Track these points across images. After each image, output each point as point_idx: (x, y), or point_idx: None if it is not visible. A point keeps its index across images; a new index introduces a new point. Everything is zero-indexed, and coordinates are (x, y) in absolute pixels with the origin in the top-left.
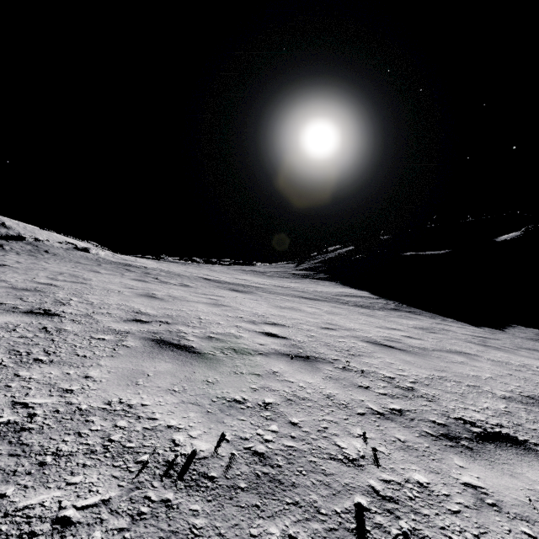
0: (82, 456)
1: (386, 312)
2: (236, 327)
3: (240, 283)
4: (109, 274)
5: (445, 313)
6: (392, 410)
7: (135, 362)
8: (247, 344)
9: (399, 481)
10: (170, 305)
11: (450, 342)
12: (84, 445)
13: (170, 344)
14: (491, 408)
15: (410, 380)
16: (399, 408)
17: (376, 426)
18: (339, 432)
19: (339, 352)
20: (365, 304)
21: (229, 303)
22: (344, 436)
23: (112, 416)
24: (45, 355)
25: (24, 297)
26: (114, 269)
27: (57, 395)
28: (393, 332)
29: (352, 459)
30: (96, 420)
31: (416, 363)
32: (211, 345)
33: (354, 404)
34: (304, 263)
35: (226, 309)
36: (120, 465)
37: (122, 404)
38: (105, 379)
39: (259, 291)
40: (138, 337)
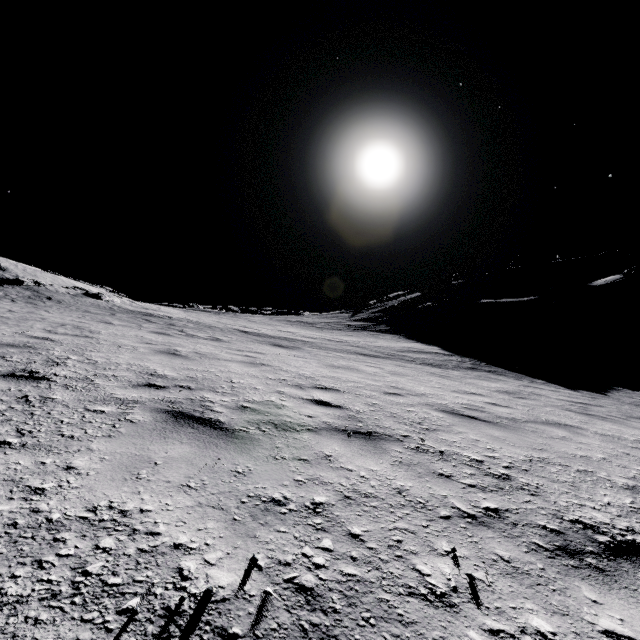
0: (36, 603)
1: (461, 372)
2: (277, 393)
3: (284, 336)
4: (123, 326)
5: (533, 373)
6: (487, 510)
7: (139, 444)
8: (291, 417)
9: (512, 631)
10: (195, 364)
11: (544, 410)
12: (43, 584)
13: (190, 417)
14: (614, 504)
15: (504, 464)
16: (495, 506)
17: (468, 537)
18: (419, 548)
19: (410, 426)
20: (436, 362)
21: (270, 362)
22: (425, 555)
23: (94, 530)
24: (17, 436)
25: (8, 355)
26: (130, 320)
27: (20, 498)
28: (474, 397)
29: (440, 594)
30: (69, 538)
31: (508, 440)
32: (245, 418)
33: (434, 502)
34: (361, 312)
35: (265, 369)
36: (92, 618)
37: (112, 510)
38: (94, 471)
39: (307, 347)
40: (149, 408)
